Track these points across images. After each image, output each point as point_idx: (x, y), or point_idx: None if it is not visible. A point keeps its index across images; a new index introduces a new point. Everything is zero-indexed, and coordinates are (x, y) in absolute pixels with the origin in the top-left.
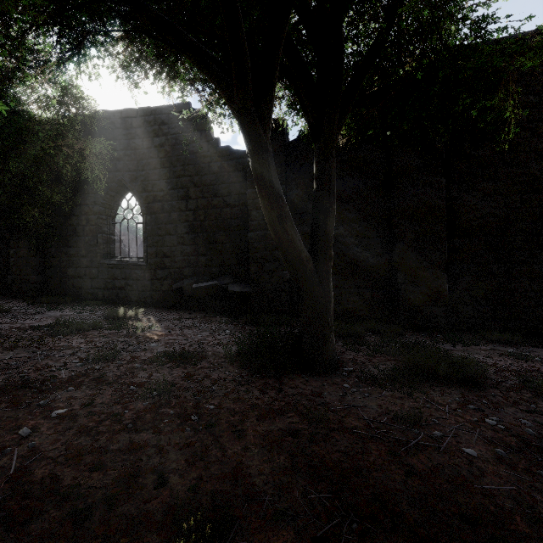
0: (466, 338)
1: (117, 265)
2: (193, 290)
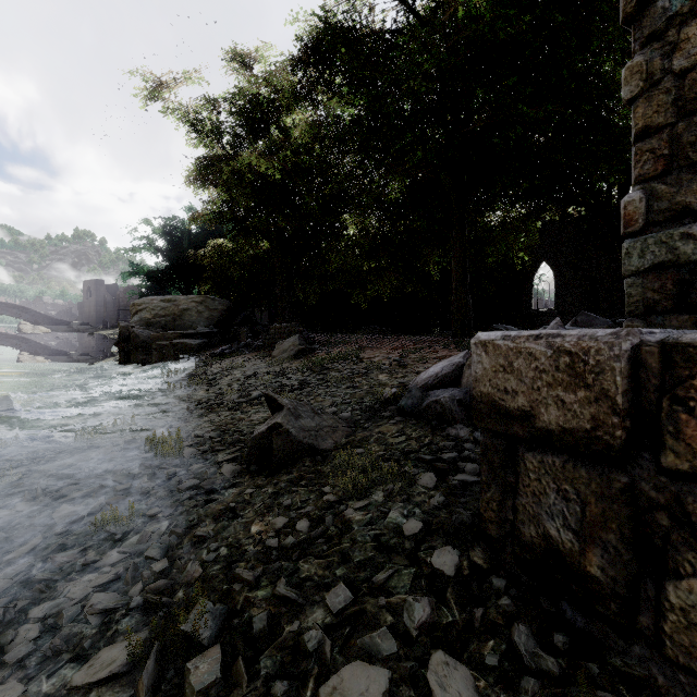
0: None
1: (535, 315)
2: None
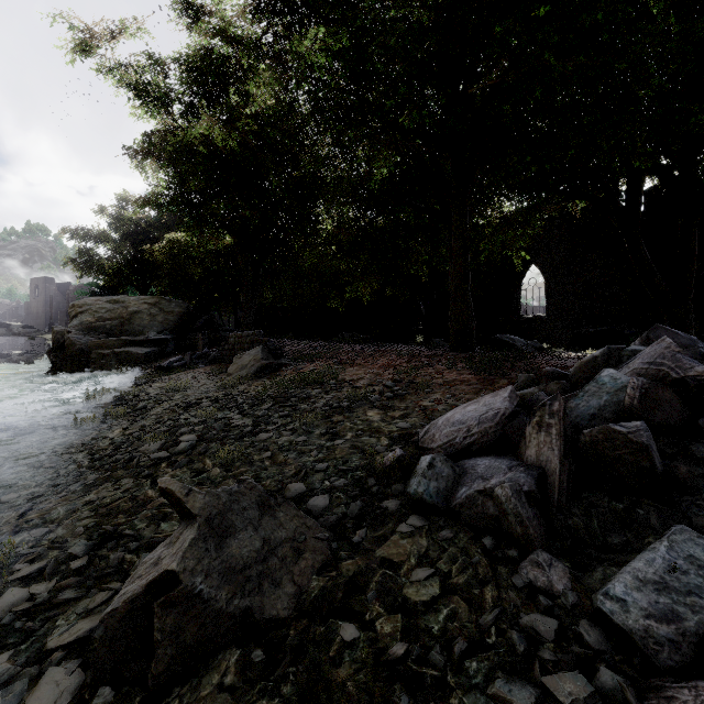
0: None
1: (524, 321)
2: (589, 334)
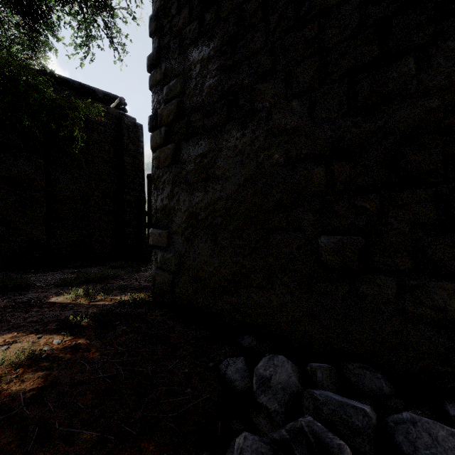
0: (48, 268)
1: None
2: None
